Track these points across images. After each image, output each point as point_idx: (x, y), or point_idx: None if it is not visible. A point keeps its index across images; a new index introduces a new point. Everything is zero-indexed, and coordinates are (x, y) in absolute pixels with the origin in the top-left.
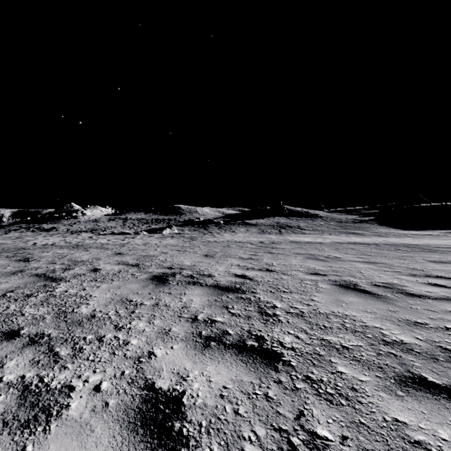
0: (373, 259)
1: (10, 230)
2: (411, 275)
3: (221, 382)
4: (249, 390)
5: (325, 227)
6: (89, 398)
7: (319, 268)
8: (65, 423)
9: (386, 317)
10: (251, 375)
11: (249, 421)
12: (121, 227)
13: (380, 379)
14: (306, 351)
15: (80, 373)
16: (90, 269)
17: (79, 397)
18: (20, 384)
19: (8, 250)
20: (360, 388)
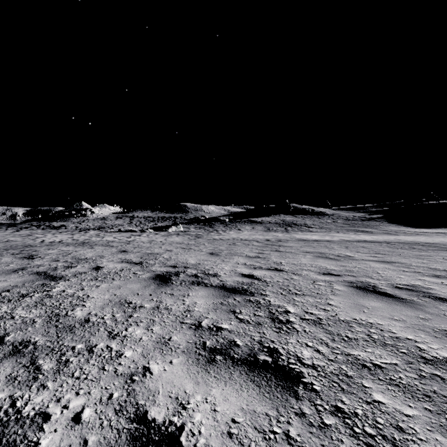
0: (388, 258)
1: (22, 227)
2: (435, 277)
3: (229, 412)
4: (265, 425)
5: (332, 225)
6: (64, 433)
7: (331, 268)
8: None
9: (418, 326)
10: (265, 404)
11: None
12: (128, 225)
13: (432, 414)
14: (330, 370)
15: (61, 394)
16: (92, 267)
17: (53, 431)
18: None
19: (16, 247)
20: (408, 427)
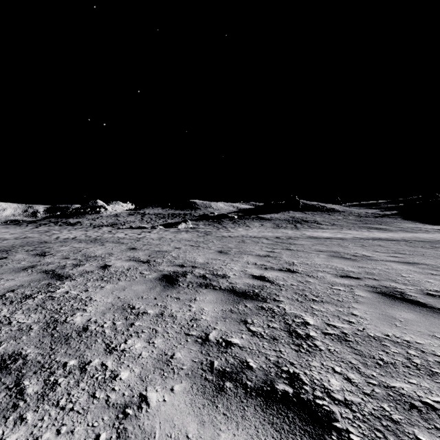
0: (411, 259)
1: (41, 224)
2: None
3: None
4: None
5: (343, 222)
6: None
7: (349, 269)
8: None
9: None
10: None
11: None
12: (139, 222)
13: None
14: (368, 410)
15: (39, 433)
16: (100, 266)
17: None
18: None
19: (31, 244)
20: None
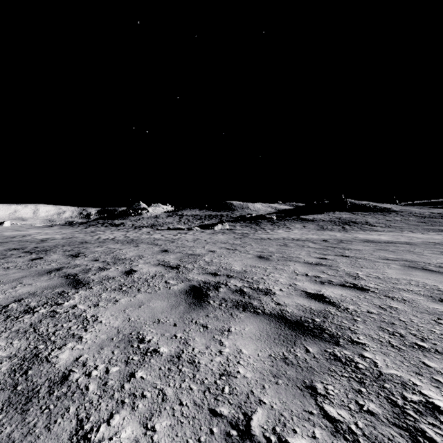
0: None
1: (90, 225)
2: None
3: None
4: None
5: (402, 224)
6: None
7: None
8: None
9: None
10: None
11: None
12: (177, 223)
13: None
14: None
15: None
16: (125, 270)
17: None
18: None
19: (73, 244)
20: None
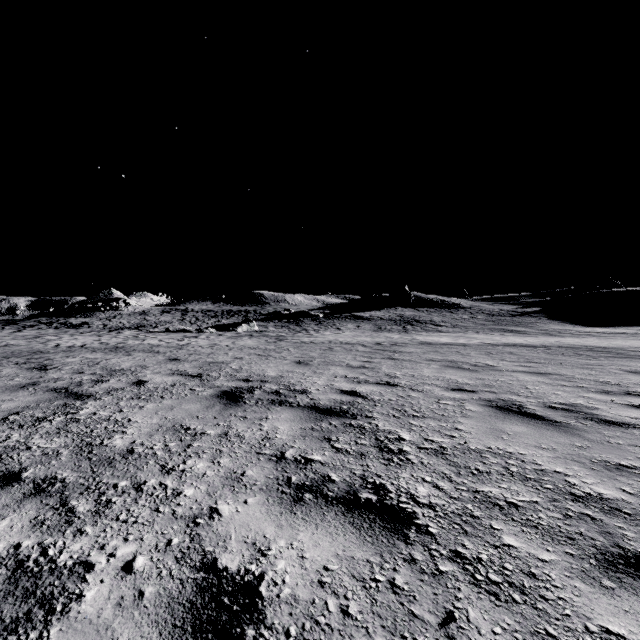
0: (544, 369)
1: (26, 326)
2: (603, 393)
3: (321, 559)
4: (365, 573)
5: (469, 323)
6: (114, 583)
7: (464, 382)
8: (74, 625)
9: (572, 456)
10: (367, 549)
11: (365, 627)
12: (179, 323)
13: (573, 558)
14: (451, 509)
15: (104, 541)
16: (132, 381)
17: (99, 582)
18: (11, 558)
19: (20, 354)
20: (542, 573)
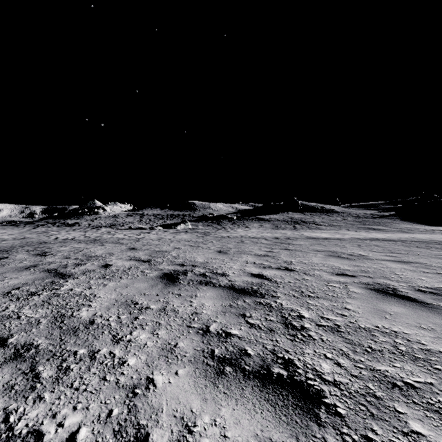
0: (405, 258)
1: (39, 225)
2: None
3: (241, 440)
4: None
5: (342, 223)
6: None
7: (345, 268)
8: None
9: None
10: (283, 430)
11: None
12: (138, 223)
13: None
14: (355, 389)
15: (57, 409)
16: (101, 265)
17: None
18: None
19: (31, 244)
20: None
